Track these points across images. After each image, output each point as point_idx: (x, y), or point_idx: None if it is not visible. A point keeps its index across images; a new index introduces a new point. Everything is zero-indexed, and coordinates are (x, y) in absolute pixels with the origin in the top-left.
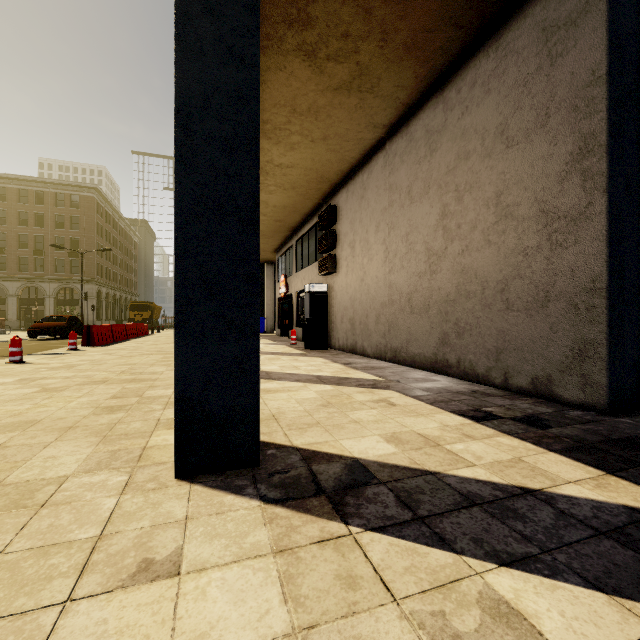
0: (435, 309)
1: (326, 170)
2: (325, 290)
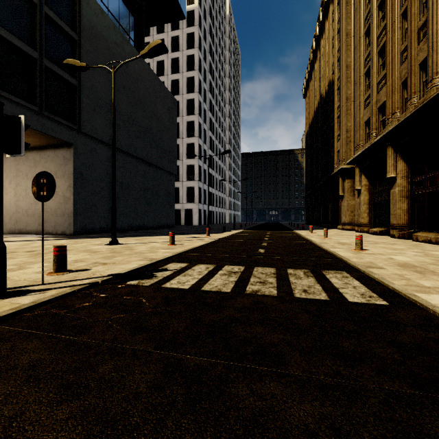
0: (37, 215)
1: None
2: None
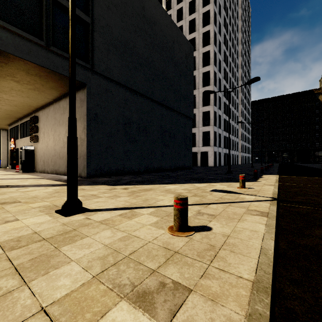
0: (65, 158)
1: (31, 104)
2: (33, 149)
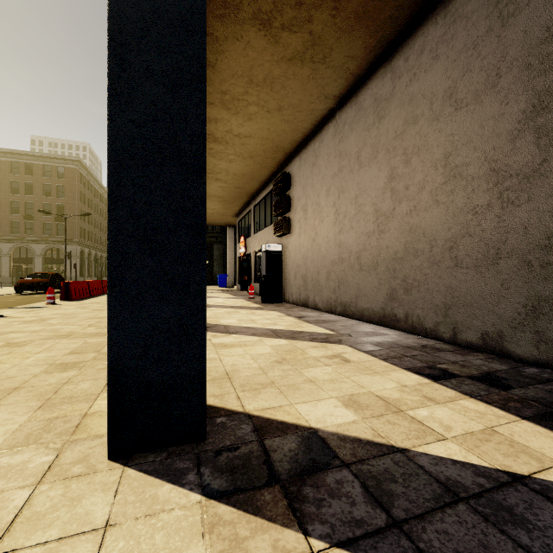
0: (383, 266)
1: (281, 140)
2: (280, 249)
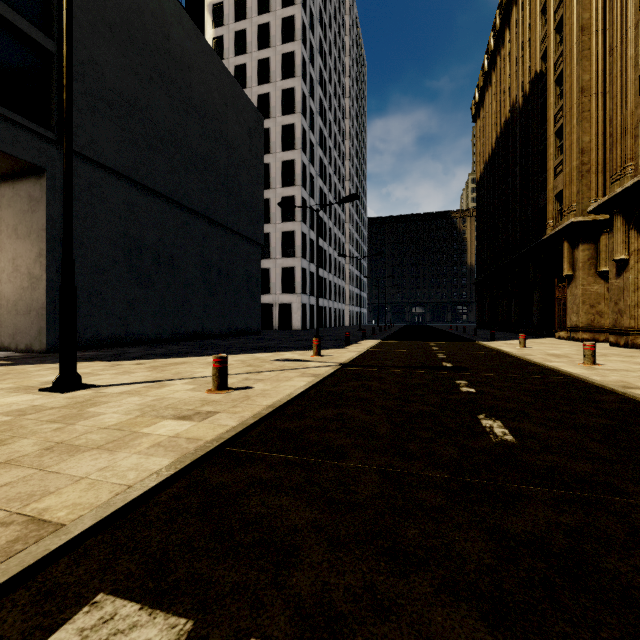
0: None
1: None
2: None
